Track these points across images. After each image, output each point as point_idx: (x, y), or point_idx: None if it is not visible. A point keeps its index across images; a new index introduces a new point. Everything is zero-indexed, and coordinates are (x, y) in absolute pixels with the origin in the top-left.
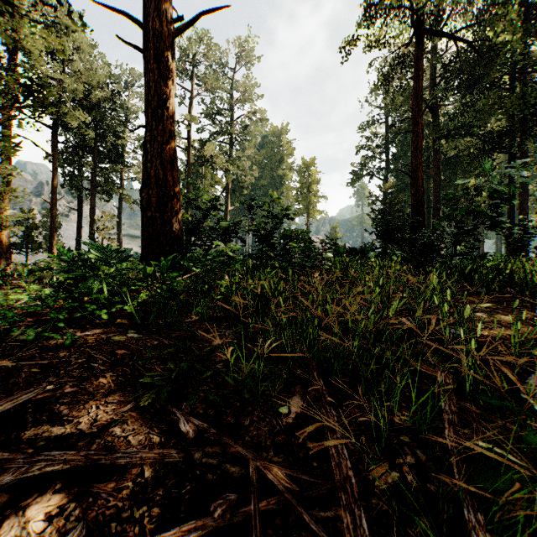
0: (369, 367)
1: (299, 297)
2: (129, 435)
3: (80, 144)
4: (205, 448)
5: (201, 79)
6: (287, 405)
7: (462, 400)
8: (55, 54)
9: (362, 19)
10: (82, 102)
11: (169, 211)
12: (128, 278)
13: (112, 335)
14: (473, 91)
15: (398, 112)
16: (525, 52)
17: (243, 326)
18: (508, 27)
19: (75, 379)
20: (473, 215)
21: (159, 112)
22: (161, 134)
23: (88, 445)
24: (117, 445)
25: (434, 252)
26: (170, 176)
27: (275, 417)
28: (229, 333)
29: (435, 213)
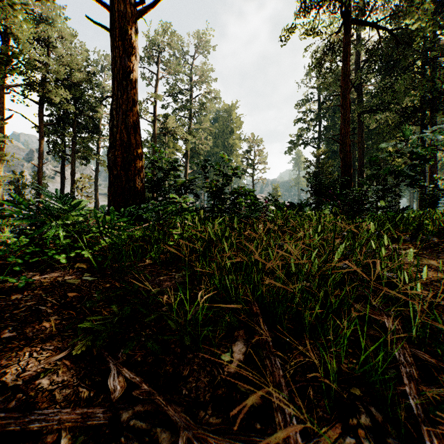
0: (314, 311)
1: (244, 241)
2: (56, 388)
3: (62, 117)
4: (135, 406)
5: (165, 63)
6: (229, 352)
7: (409, 345)
8: (42, 42)
9: (299, 12)
10: (64, 82)
11: (133, 169)
12: (87, 226)
13: (67, 278)
14: (391, 73)
15: (328, 90)
16: (435, 41)
17: (191, 270)
18: (423, 17)
19: (18, 323)
20: (394, 174)
21: (123, 83)
22: (125, 103)
23: (7, 401)
24: (40, 401)
25: (361, 206)
26: (133, 139)
27: (216, 366)
28: (178, 276)
29: (360, 175)
